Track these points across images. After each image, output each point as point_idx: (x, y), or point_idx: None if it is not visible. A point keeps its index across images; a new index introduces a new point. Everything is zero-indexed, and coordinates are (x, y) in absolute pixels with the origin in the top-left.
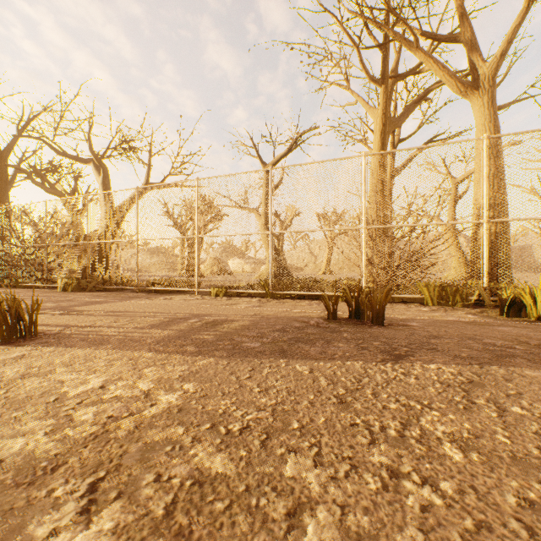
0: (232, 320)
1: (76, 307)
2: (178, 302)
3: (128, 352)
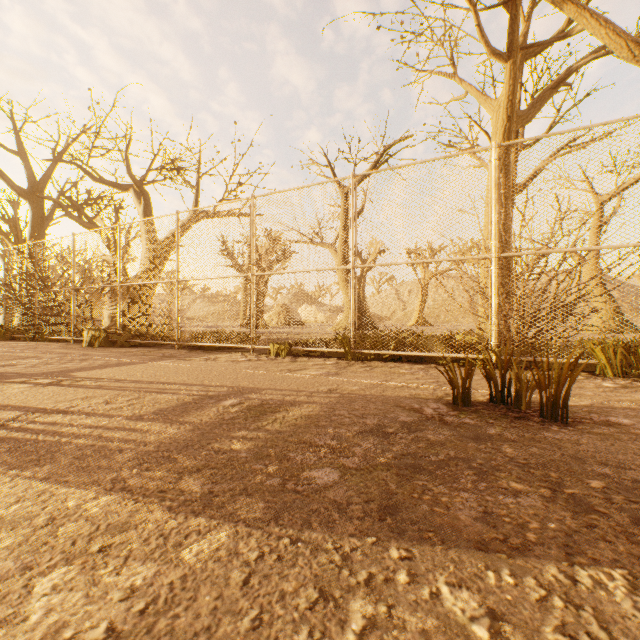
0: (292, 403)
1: (80, 371)
2: (222, 364)
3: (62, 493)
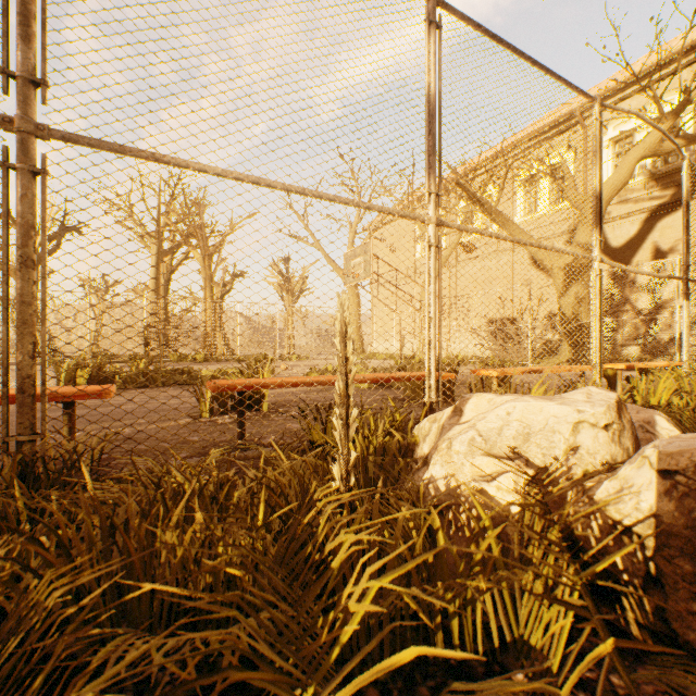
0: None
1: None
2: None
3: None
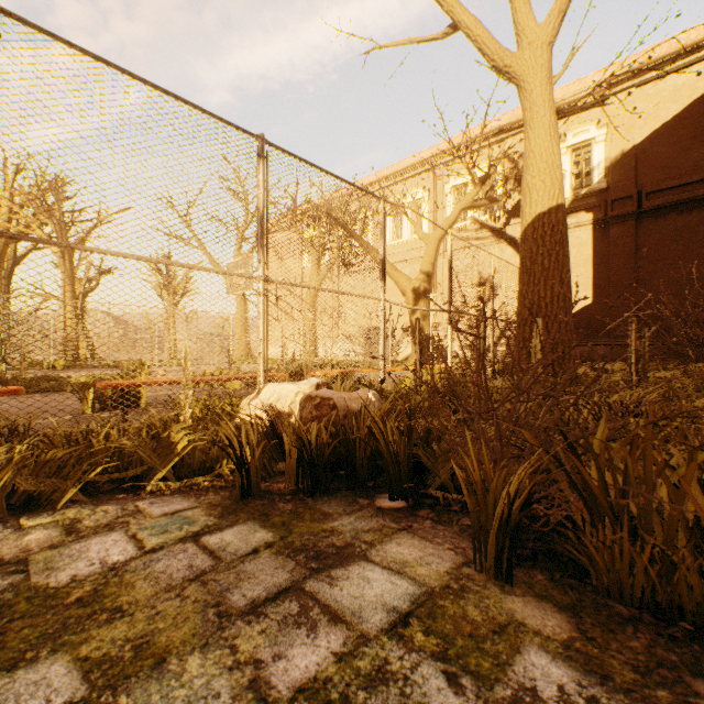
0: None
1: None
2: None
3: None
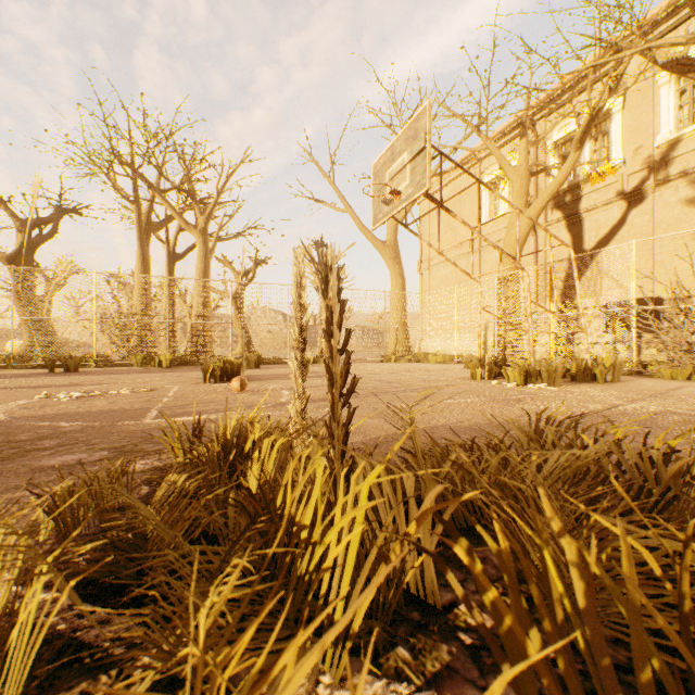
0: None
1: None
2: None
3: None
